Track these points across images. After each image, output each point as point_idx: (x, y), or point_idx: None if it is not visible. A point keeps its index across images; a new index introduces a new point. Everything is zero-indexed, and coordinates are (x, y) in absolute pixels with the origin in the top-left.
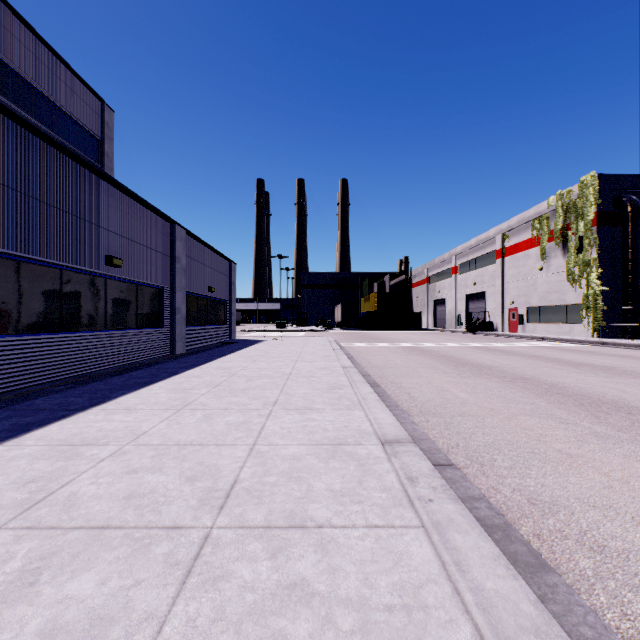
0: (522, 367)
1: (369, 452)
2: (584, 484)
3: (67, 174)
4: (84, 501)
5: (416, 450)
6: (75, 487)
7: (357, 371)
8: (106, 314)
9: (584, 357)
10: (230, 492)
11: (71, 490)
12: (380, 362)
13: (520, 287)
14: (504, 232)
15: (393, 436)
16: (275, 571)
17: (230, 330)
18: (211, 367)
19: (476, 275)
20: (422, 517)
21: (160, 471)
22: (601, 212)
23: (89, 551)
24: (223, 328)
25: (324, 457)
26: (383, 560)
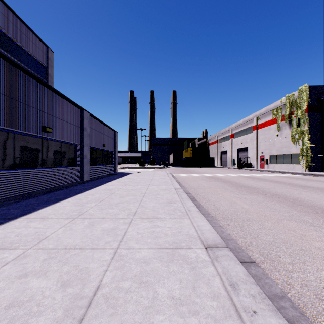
0: (273, 188)
1: (197, 255)
2: None
3: (17, 79)
4: None
5: (230, 254)
6: None
7: (183, 191)
8: (42, 159)
9: (305, 182)
10: (92, 300)
11: None
12: (195, 185)
13: (266, 145)
14: (257, 116)
15: (212, 241)
16: None
17: (114, 167)
18: (101, 188)
19: (243, 139)
20: None
21: (44, 275)
22: (310, 105)
23: None
24: (111, 166)
25: (166, 260)
26: None
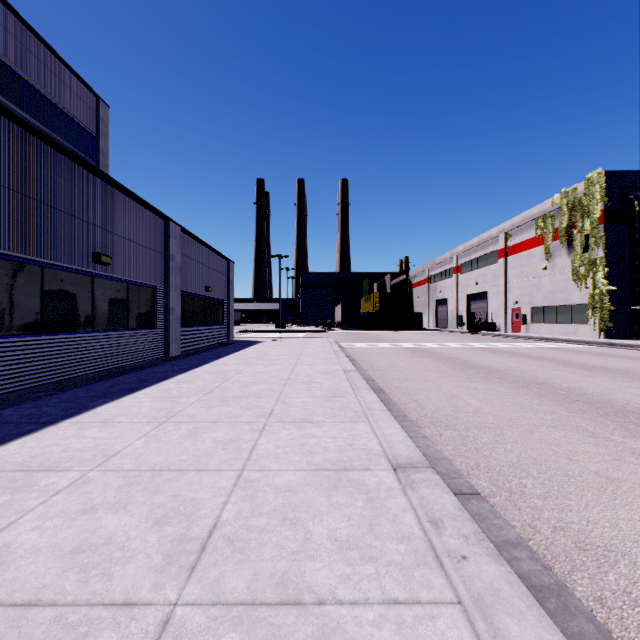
0: (532, 370)
1: (379, 481)
2: (638, 520)
3: (49, 164)
4: (17, 557)
5: (436, 478)
6: (12, 534)
7: (360, 376)
8: (93, 314)
9: (595, 359)
10: (206, 543)
11: (5, 539)
12: (383, 365)
13: (523, 287)
14: (507, 231)
15: (406, 458)
16: None
17: (228, 331)
18: (204, 371)
19: (478, 275)
20: (457, 586)
21: (124, 509)
22: (608, 210)
23: None
24: (221, 329)
25: (325, 488)
26: None
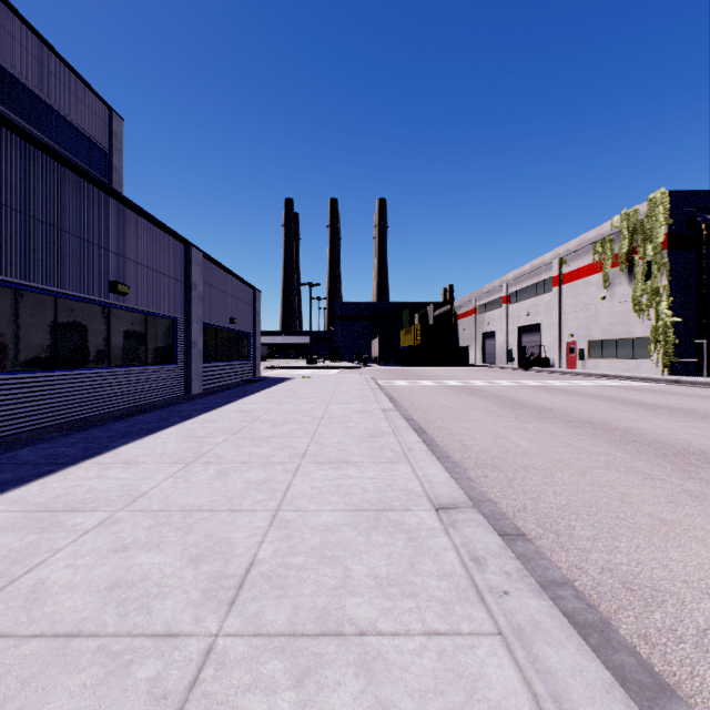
0: (588, 409)
1: (420, 521)
2: (689, 561)
3: (63, 186)
4: (53, 593)
5: (479, 518)
6: (45, 572)
7: (400, 415)
8: (110, 349)
9: (656, 397)
10: (244, 579)
11: (39, 576)
12: (425, 403)
13: (580, 318)
14: (562, 257)
15: (449, 499)
16: (301, 709)
17: (254, 366)
18: (231, 410)
19: (530, 305)
20: (497, 619)
21: (157, 548)
22: (672, 234)
23: (46, 674)
24: (246, 364)
25: (364, 528)
26: (451, 690)
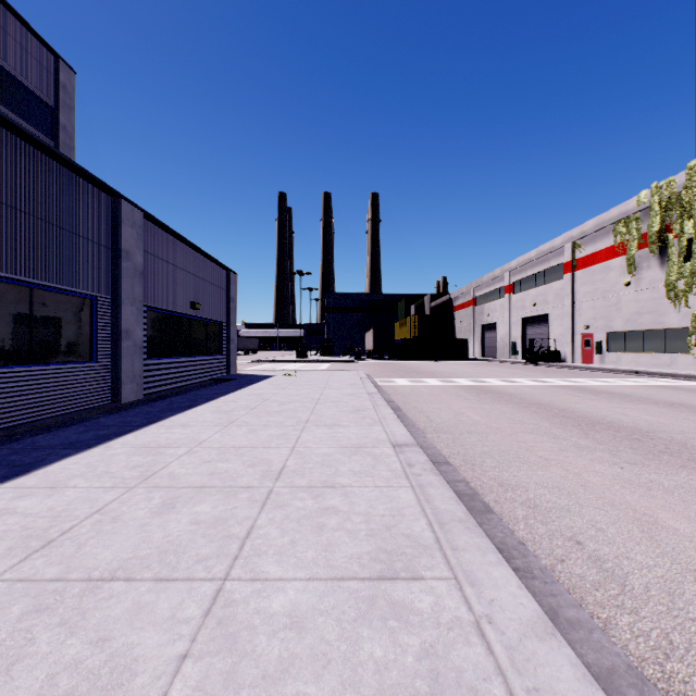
0: None
1: None
2: None
3: None
4: None
5: None
6: None
7: (429, 462)
8: None
9: None
10: None
11: None
12: (446, 418)
13: (597, 307)
14: (575, 240)
15: None
16: None
17: (228, 362)
18: (130, 444)
19: (536, 294)
20: None
21: None
22: None
23: None
24: (217, 360)
25: None
26: None
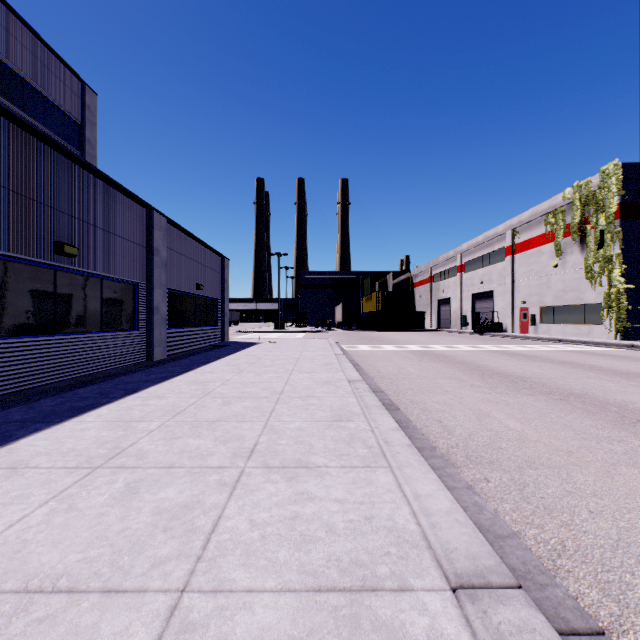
0: (562, 378)
1: (433, 627)
2: None
3: None
4: None
5: (540, 624)
6: None
7: (368, 388)
8: (56, 314)
9: (623, 364)
10: None
11: None
12: (391, 371)
13: (532, 285)
14: (514, 228)
15: (467, 559)
16: None
17: (222, 332)
18: (184, 381)
19: (483, 273)
20: None
21: None
22: (625, 204)
23: None
24: (214, 329)
25: None
26: None
